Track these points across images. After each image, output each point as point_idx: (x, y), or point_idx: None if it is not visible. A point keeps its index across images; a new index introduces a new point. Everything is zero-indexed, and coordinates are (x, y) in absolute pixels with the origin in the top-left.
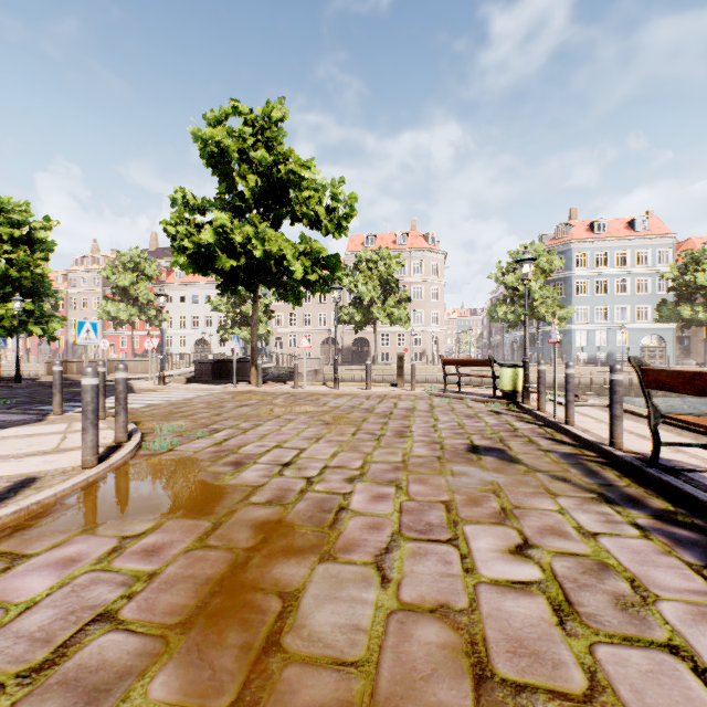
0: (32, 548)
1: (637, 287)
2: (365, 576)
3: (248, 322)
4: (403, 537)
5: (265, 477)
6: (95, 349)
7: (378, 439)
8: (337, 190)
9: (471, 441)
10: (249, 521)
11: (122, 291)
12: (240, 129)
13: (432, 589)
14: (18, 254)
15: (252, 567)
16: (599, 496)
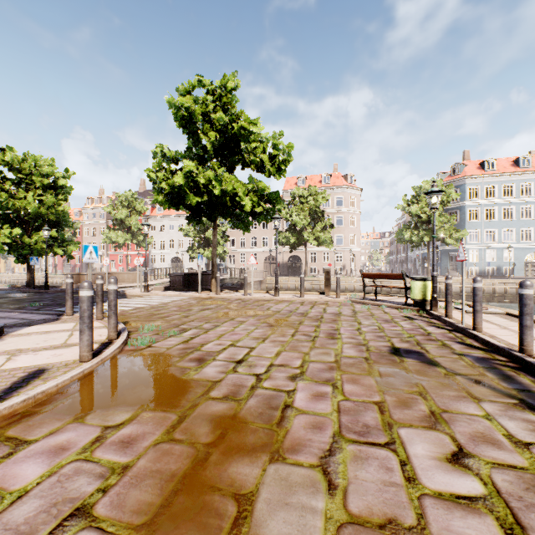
0: (33, 434)
1: (522, 214)
2: (312, 480)
3: (209, 244)
4: (344, 438)
5: (222, 373)
6: (101, 264)
7: (313, 340)
8: (277, 141)
9: (391, 343)
10: (208, 416)
11: (119, 222)
12: (203, 97)
13: (378, 500)
14: (46, 196)
15: (210, 464)
16: (520, 402)
